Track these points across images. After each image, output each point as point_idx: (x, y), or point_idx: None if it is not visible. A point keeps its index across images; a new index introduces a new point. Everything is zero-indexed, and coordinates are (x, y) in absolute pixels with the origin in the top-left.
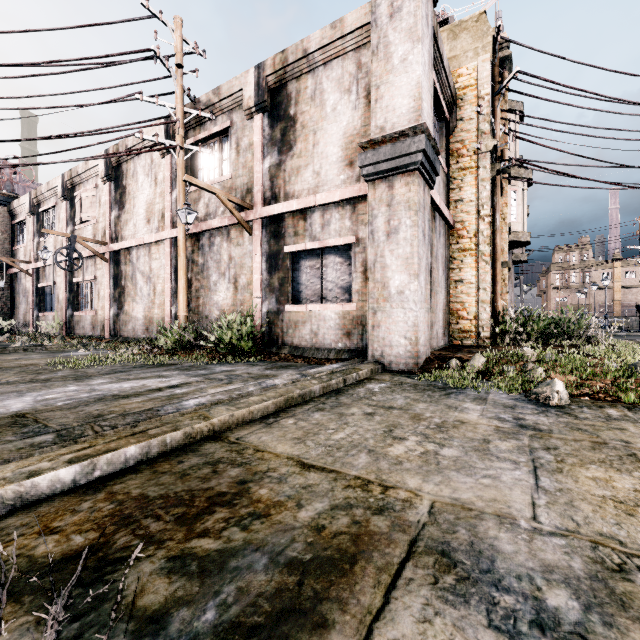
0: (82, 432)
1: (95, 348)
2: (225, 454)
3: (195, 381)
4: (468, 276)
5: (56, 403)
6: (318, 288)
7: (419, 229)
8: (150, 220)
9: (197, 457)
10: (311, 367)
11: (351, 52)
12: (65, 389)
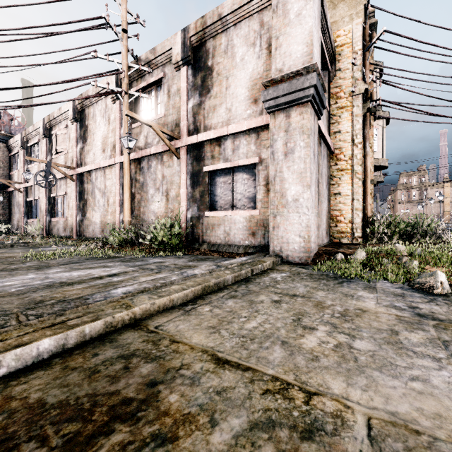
0: (5, 322)
1: (64, 245)
2: (141, 345)
3: (131, 270)
4: (345, 190)
5: (10, 289)
6: (230, 198)
7: (311, 149)
8: (105, 150)
9: (113, 349)
10: (224, 259)
11: (255, 14)
12: (24, 277)
